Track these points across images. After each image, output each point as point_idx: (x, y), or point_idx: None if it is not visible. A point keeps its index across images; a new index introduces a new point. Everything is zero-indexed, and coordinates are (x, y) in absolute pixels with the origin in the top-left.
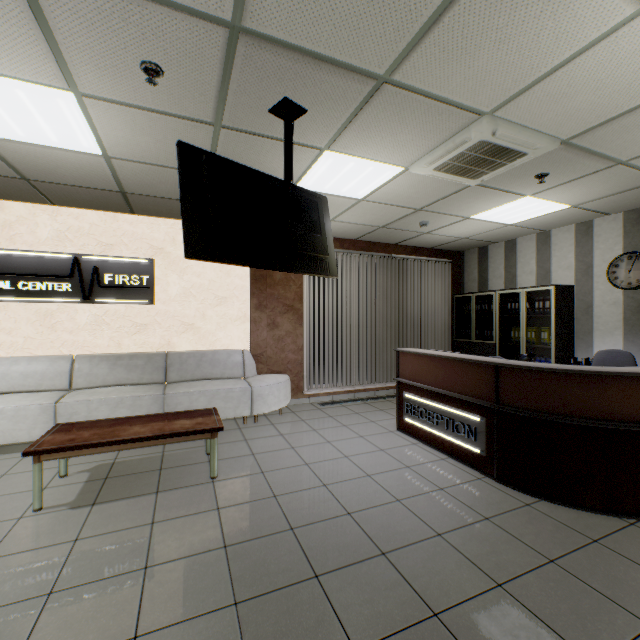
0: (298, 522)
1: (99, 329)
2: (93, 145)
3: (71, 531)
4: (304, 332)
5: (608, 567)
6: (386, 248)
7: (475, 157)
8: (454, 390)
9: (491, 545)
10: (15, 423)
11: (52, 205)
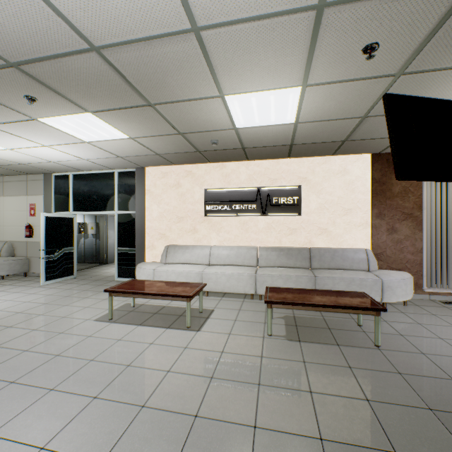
0: None
1: (269, 231)
2: (292, 118)
3: (297, 355)
4: (423, 236)
5: None
6: None
7: None
8: None
9: None
10: (237, 282)
11: (246, 161)
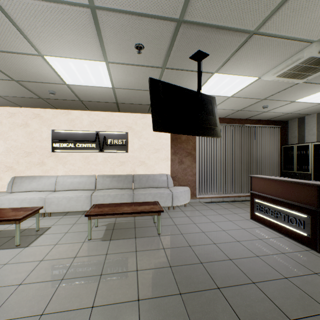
0: (204, 260)
1: (106, 164)
2: (109, 83)
3: (104, 250)
4: (196, 166)
5: None
6: (240, 121)
7: (304, 67)
8: (288, 199)
9: None
10: (77, 202)
11: (88, 111)
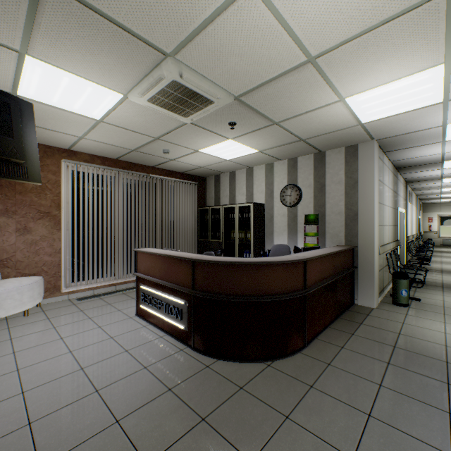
0: None
1: None
2: None
3: None
4: (62, 236)
5: (242, 411)
6: (146, 169)
7: (177, 96)
8: (170, 281)
9: (161, 418)
10: None
11: None
